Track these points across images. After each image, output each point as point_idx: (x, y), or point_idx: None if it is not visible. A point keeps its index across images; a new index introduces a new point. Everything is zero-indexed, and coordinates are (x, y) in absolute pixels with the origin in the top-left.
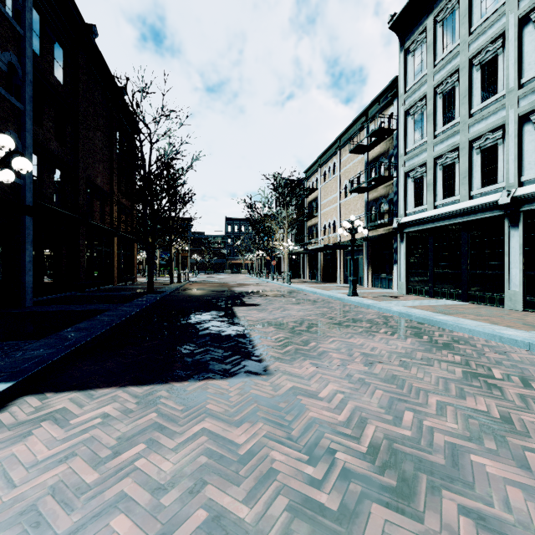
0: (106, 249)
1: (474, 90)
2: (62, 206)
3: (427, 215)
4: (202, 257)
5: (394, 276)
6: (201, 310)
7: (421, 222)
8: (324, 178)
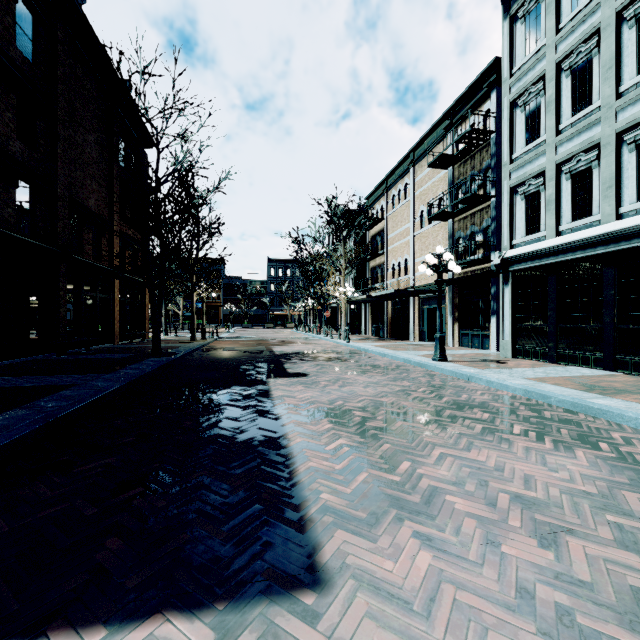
0: (103, 295)
1: (624, 58)
2: (31, 235)
3: (548, 245)
4: (238, 307)
5: (492, 331)
6: (219, 385)
7: (538, 256)
8: (392, 204)
